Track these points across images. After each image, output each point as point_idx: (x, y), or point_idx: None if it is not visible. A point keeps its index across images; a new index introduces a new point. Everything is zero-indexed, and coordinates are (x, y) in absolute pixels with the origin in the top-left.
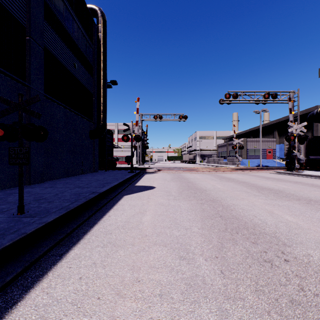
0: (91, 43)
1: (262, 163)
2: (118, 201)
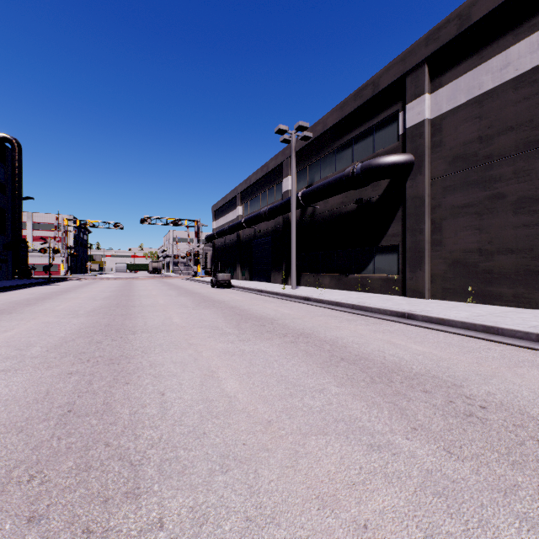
0: (4, 166)
1: None
2: (36, 287)
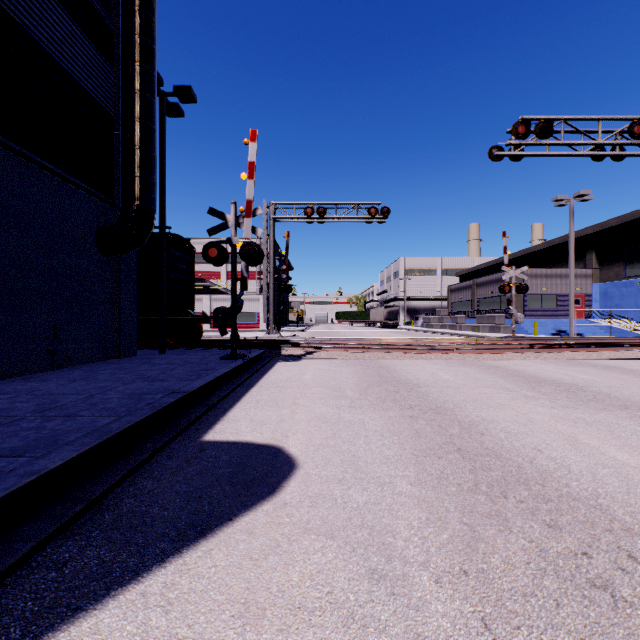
0: None
1: (566, 328)
2: None
